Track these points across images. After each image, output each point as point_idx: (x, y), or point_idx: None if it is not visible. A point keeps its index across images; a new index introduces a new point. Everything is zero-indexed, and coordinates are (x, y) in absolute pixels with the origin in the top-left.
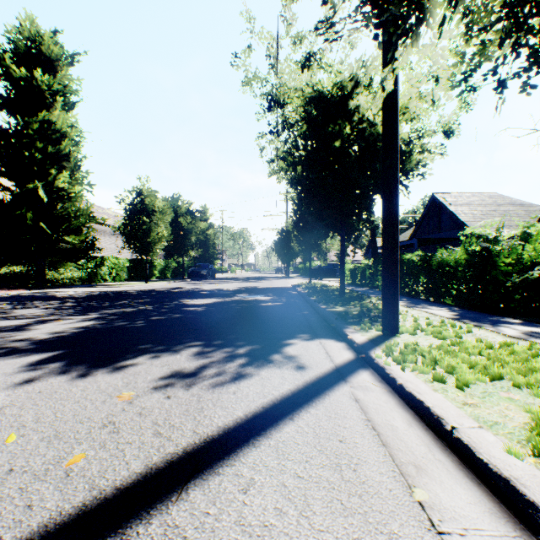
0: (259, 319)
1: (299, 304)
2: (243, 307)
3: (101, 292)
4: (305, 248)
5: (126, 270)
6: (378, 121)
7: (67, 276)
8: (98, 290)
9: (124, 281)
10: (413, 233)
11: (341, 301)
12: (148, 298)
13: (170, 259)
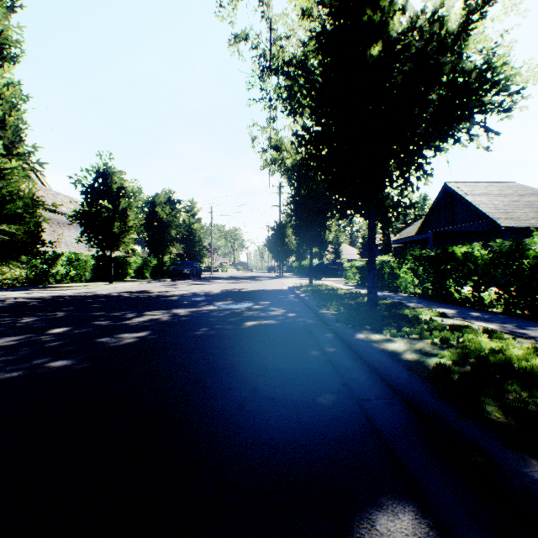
0: (232, 380)
1: (309, 322)
2: (211, 333)
3: (25, 298)
4: (305, 241)
5: (90, 268)
6: (450, 3)
7: (11, 275)
8: (27, 295)
9: (86, 281)
10: (421, 227)
11: (386, 322)
12: (75, 310)
13: (155, 257)
